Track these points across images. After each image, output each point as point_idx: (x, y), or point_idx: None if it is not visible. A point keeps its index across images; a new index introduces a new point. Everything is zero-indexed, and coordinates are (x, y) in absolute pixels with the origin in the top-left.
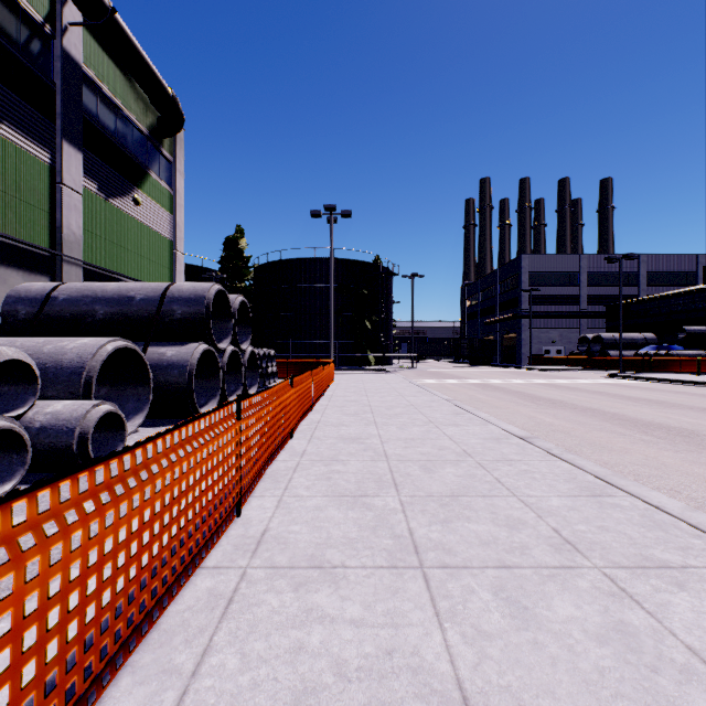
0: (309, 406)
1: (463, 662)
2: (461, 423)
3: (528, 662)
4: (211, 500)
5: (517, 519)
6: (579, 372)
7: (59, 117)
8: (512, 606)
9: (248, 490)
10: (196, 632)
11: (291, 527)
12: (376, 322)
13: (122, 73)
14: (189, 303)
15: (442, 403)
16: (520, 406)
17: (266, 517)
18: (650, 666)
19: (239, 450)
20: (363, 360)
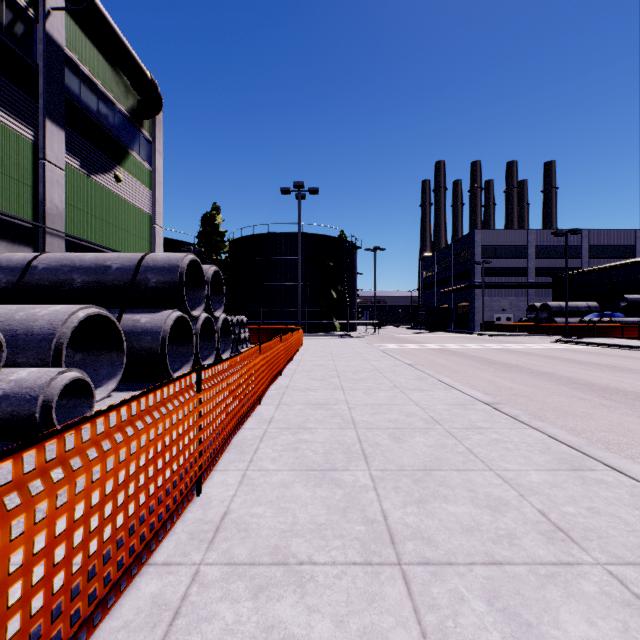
0: (278, 371)
1: None
2: (425, 387)
3: None
4: (161, 485)
5: (498, 498)
6: (528, 337)
7: (42, 97)
8: (512, 621)
9: (211, 463)
10: None
11: (254, 509)
12: (341, 292)
13: (104, 57)
14: (163, 272)
15: (405, 367)
16: (478, 370)
17: (227, 496)
18: None
19: (199, 424)
20: (329, 326)
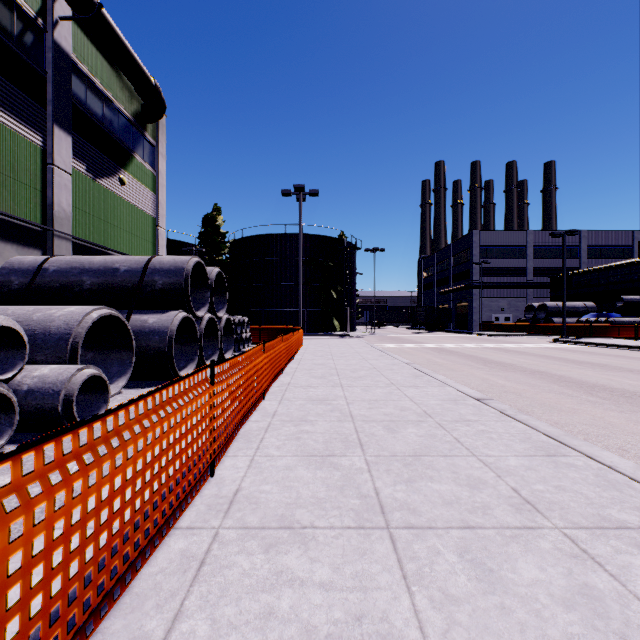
0: (280, 369)
1: (432, 628)
2: (421, 385)
3: (497, 628)
4: (185, 462)
5: (478, 478)
6: (526, 337)
7: (50, 103)
8: (477, 568)
9: (222, 450)
10: (168, 596)
11: (262, 487)
12: (341, 292)
13: (109, 64)
14: (169, 274)
15: (403, 366)
16: (473, 369)
17: (238, 477)
18: (618, 633)
19: (213, 413)
20: (329, 326)
